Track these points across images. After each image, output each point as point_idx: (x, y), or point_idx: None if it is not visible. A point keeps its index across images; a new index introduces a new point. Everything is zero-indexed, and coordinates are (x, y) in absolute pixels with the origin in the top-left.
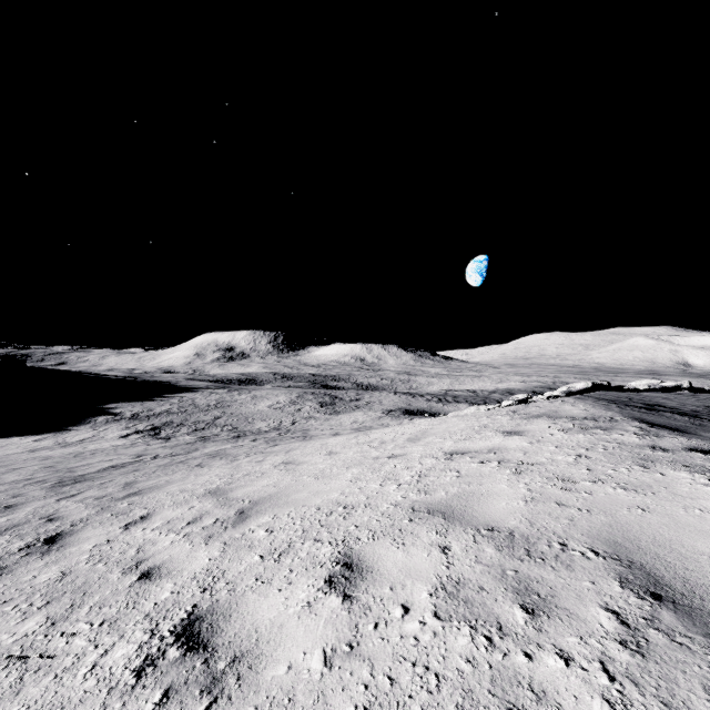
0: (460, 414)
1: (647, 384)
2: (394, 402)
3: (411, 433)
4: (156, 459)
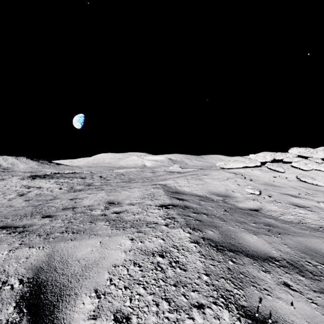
0: None
1: (68, 172)
2: None
3: None
4: None
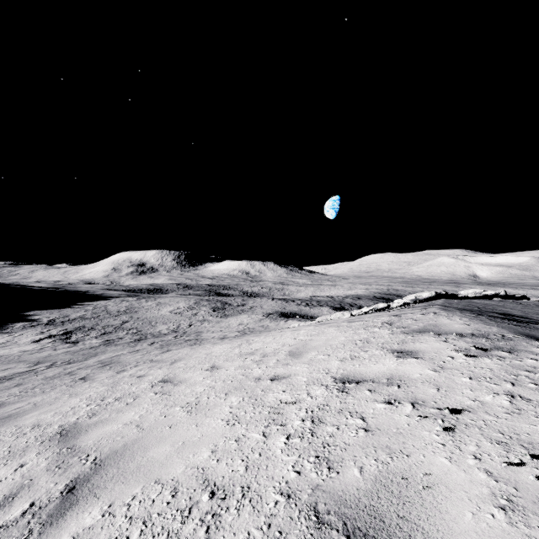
0: (327, 318)
1: (473, 292)
2: (272, 306)
3: (291, 344)
4: (50, 368)
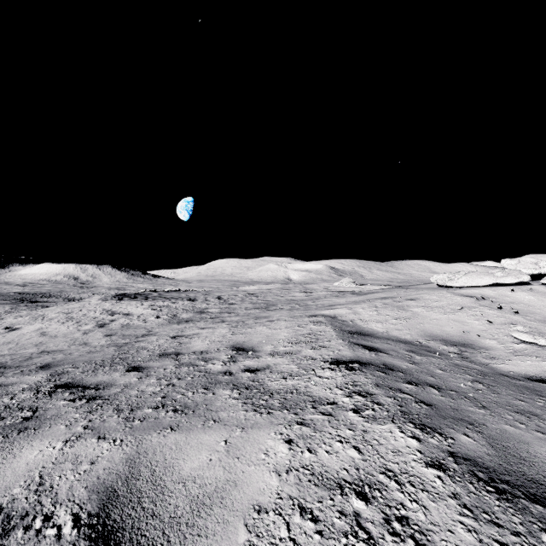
0: None
1: (169, 289)
2: None
3: None
4: None
